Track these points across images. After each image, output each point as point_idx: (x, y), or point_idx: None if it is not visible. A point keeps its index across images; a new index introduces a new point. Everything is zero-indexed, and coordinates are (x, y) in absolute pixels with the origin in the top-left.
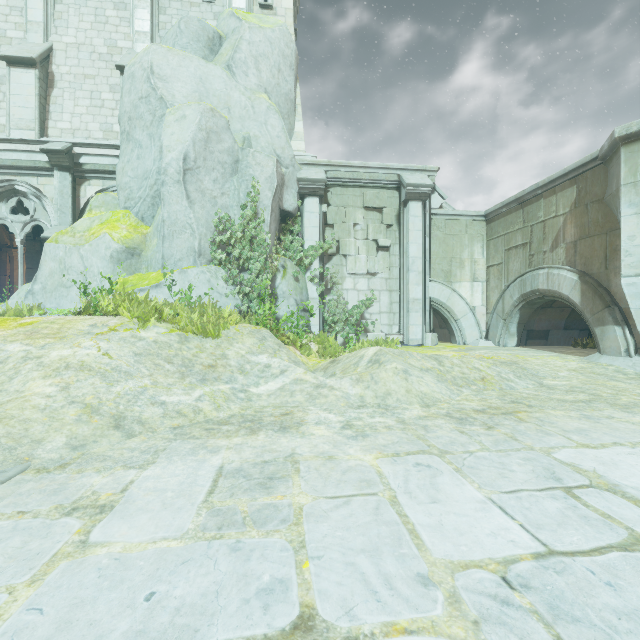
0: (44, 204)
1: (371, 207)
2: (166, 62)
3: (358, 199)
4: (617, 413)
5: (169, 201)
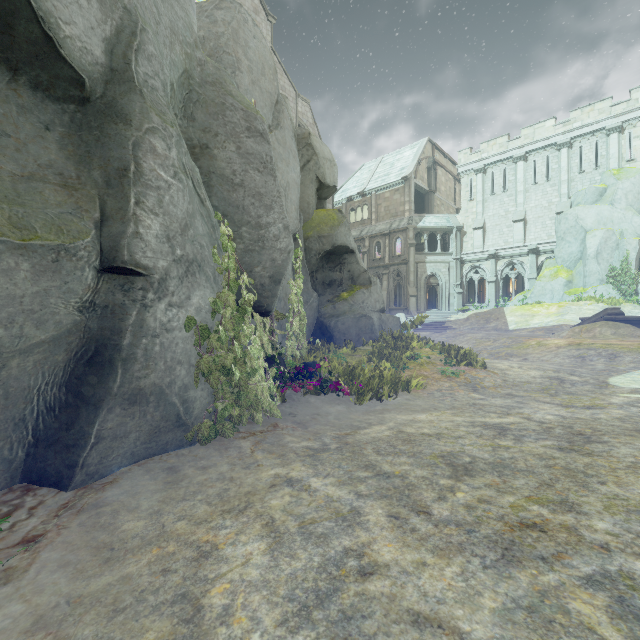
0: (523, 266)
1: None
2: (582, 212)
3: None
4: None
5: (589, 264)
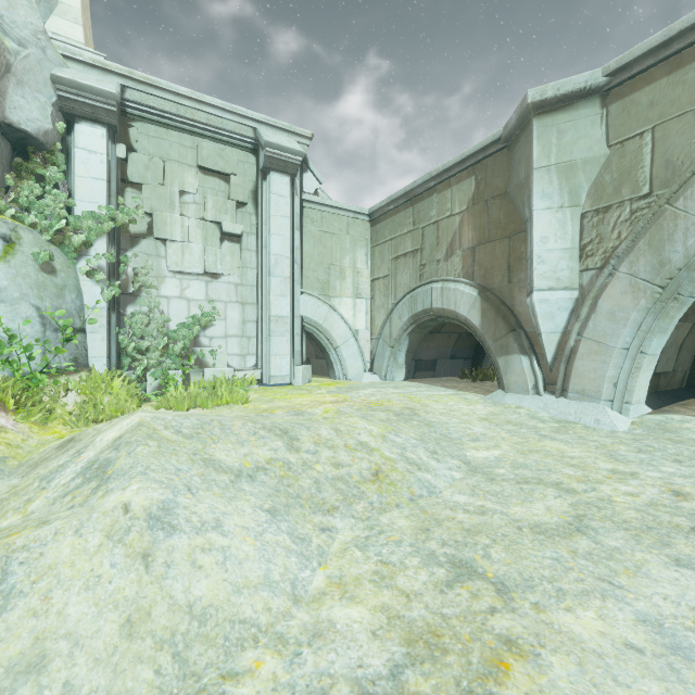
0: None
1: (211, 169)
2: None
3: (189, 152)
4: (689, 583)
5: None
